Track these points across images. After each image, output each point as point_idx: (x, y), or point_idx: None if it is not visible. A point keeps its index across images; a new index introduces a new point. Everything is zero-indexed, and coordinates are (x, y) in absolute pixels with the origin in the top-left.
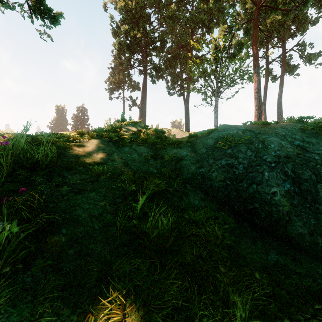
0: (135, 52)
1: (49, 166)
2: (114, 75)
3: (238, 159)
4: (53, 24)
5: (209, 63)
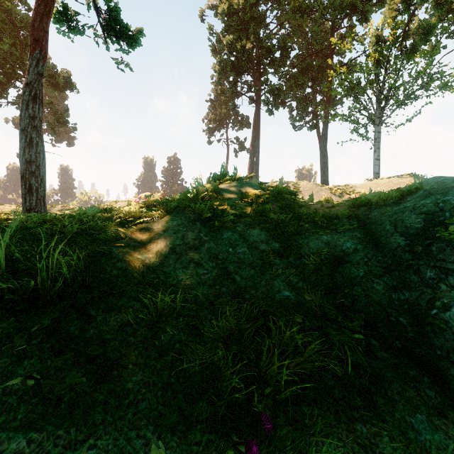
0: (243, 71)
1: (63, 291)
2: (215, 110)
3: None
4: (131, 46)
5: (364, 69)
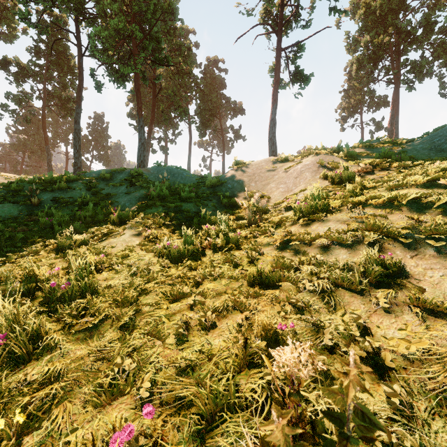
0: (380, 60)
1: None
2: (348, 98)
3: (443, 136)
4: (306, 85)
5: None
